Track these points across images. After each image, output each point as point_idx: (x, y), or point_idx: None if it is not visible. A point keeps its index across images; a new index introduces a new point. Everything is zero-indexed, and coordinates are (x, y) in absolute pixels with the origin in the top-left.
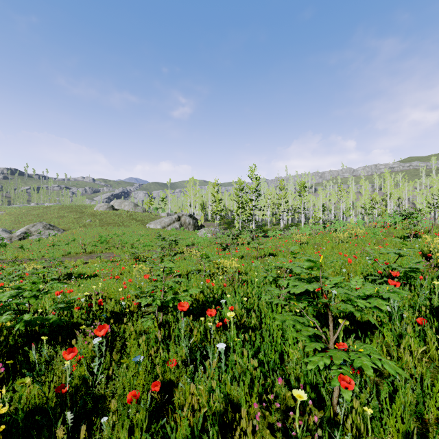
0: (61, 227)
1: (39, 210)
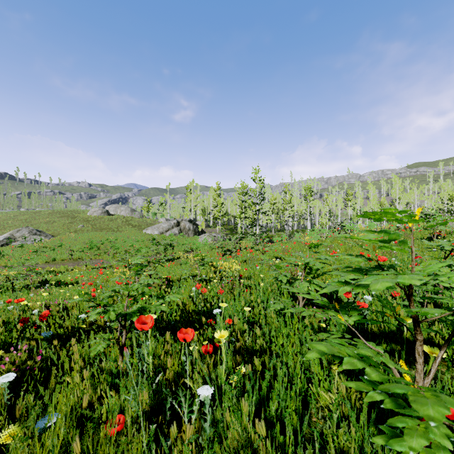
0: (50, 233)
1: (27, 215)
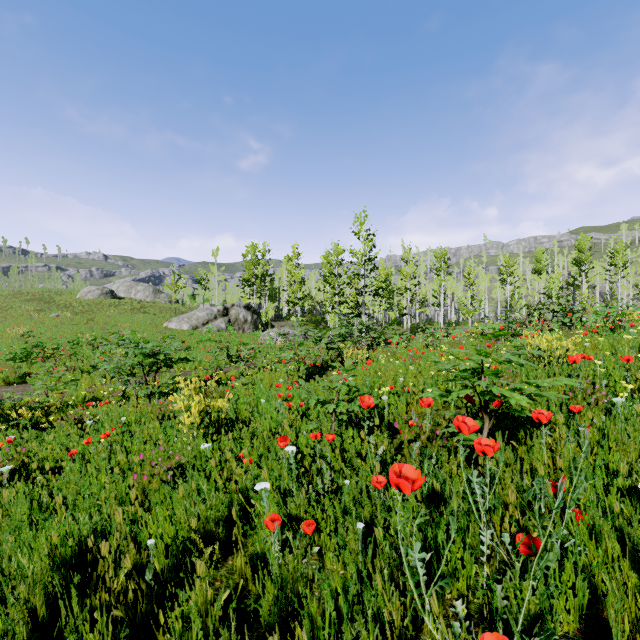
0: None
1: None
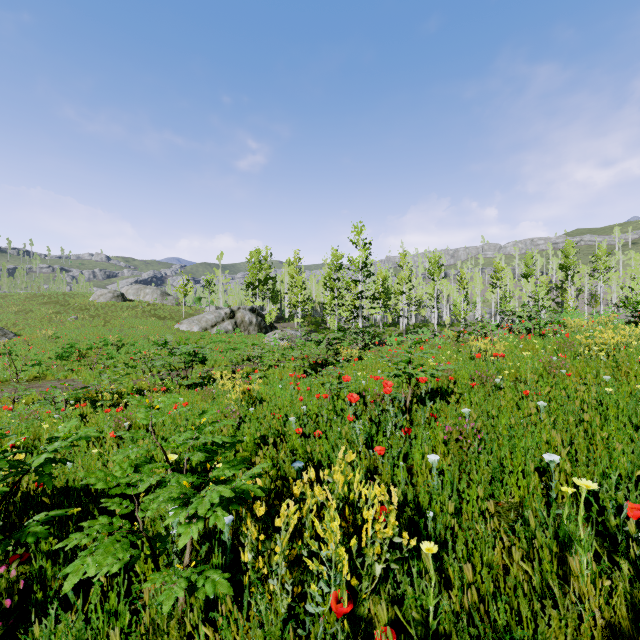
0: (16, 329)
1: None
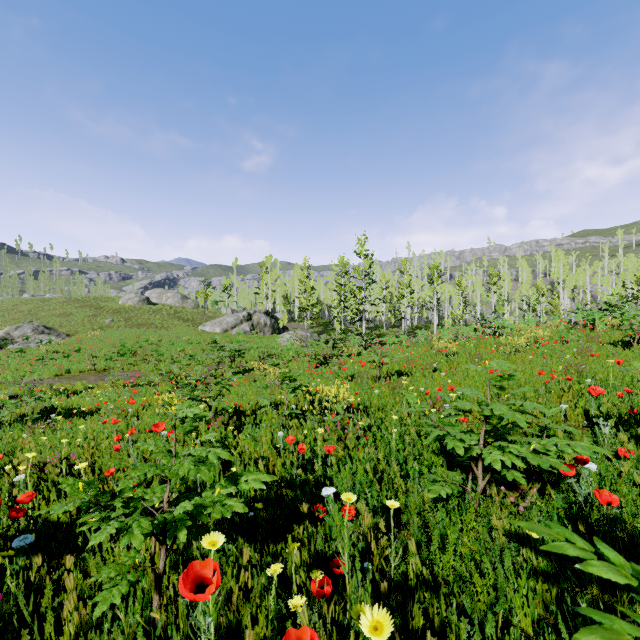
0: (64, 330)
1: (32, 305)
